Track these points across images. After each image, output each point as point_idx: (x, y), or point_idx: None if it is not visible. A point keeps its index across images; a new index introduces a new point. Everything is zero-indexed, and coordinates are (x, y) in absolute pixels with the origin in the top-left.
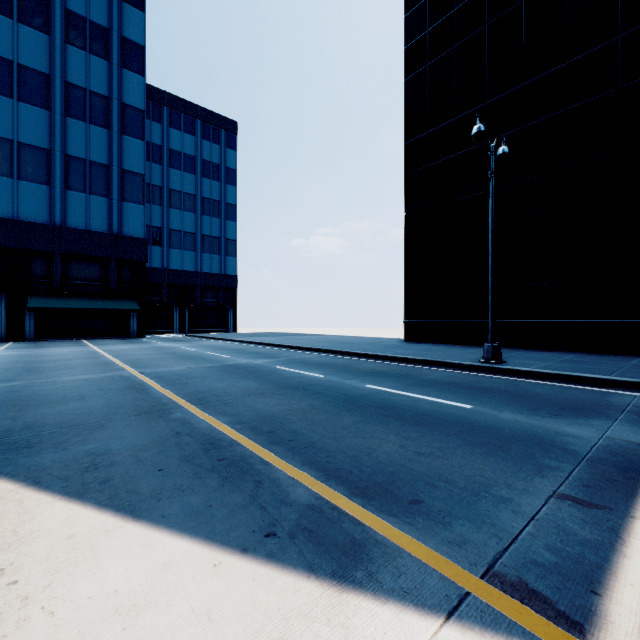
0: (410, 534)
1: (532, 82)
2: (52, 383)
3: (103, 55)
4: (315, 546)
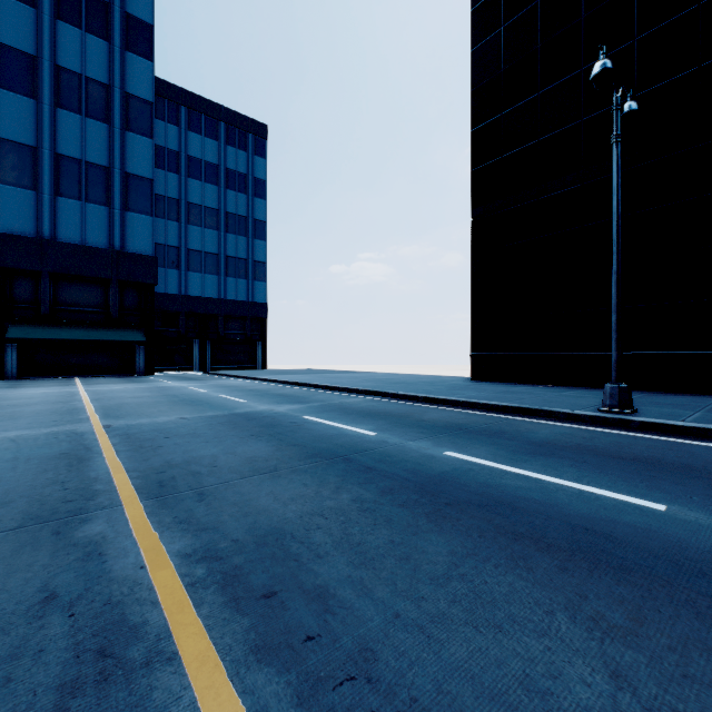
0: None
1: (649, 34)
2: None
3: (102, 34)
4: None
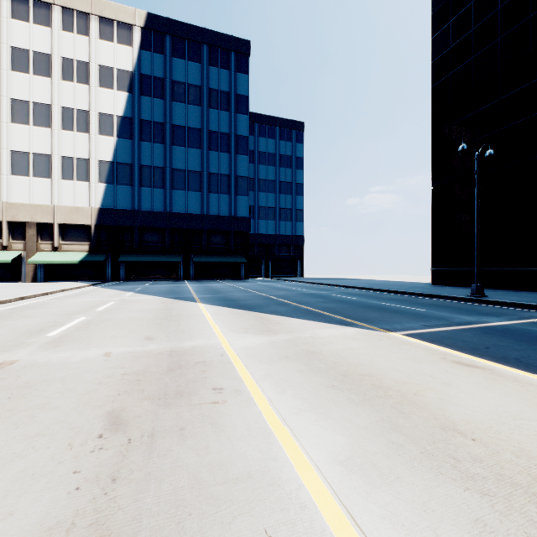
0: (365, 324)
1: None
2: (233, 296)
3: (226, 109)
4: (340, 323)
